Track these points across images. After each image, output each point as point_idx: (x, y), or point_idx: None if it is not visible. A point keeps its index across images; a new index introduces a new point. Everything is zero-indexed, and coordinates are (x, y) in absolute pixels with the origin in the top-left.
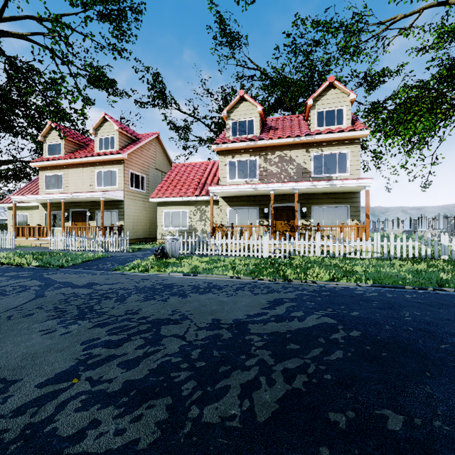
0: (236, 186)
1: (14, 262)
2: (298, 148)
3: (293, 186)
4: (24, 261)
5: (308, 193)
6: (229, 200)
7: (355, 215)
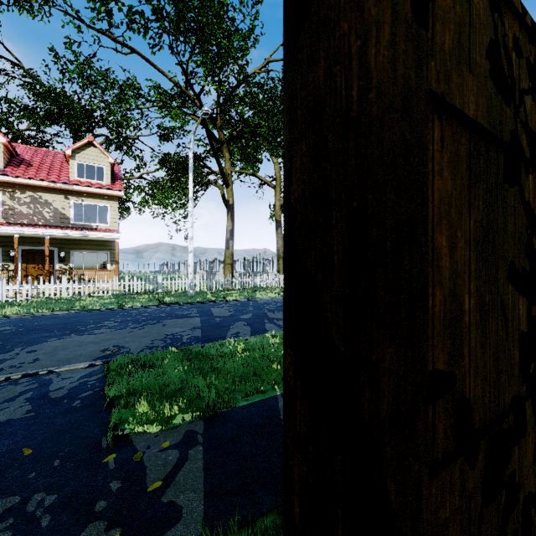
0: None
1: None
2: (56, 193)
3: (43, 232)
4: None
5: (67, 238)
6: None
7: (115, 260)
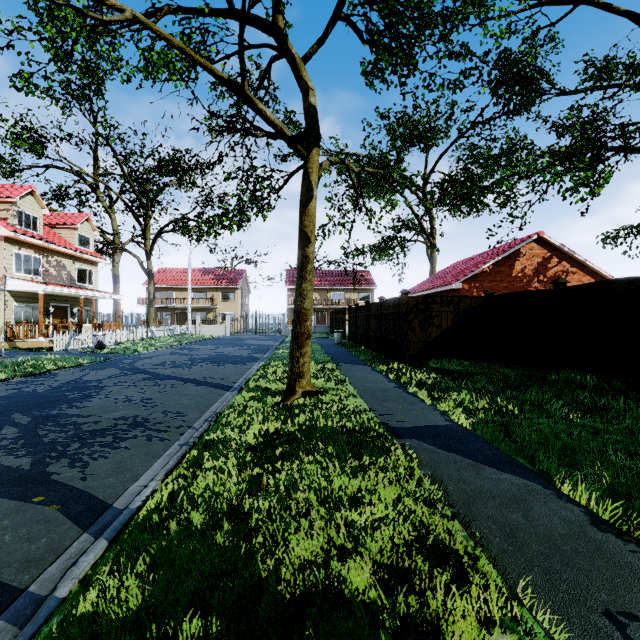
0: (65, 289)
1: (71, 364)
2: (69, 258)
3: (95, 295)
4: (66, 363)
5: (74, 297)
6: (16, 296)
7: (96, 315)
